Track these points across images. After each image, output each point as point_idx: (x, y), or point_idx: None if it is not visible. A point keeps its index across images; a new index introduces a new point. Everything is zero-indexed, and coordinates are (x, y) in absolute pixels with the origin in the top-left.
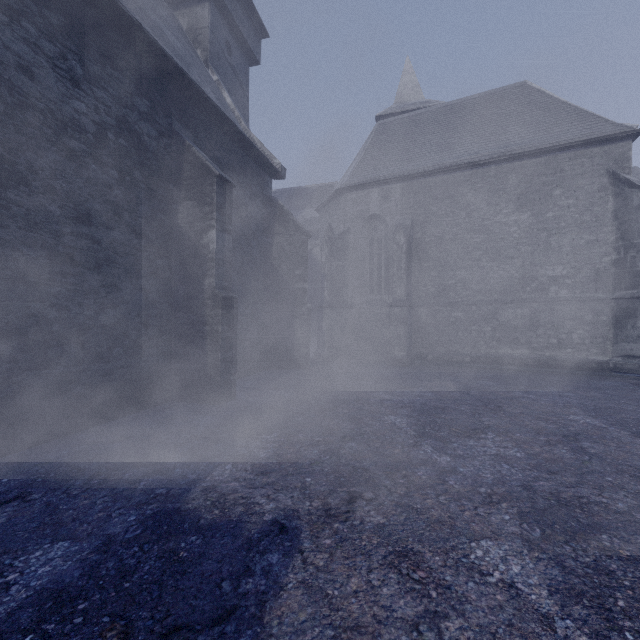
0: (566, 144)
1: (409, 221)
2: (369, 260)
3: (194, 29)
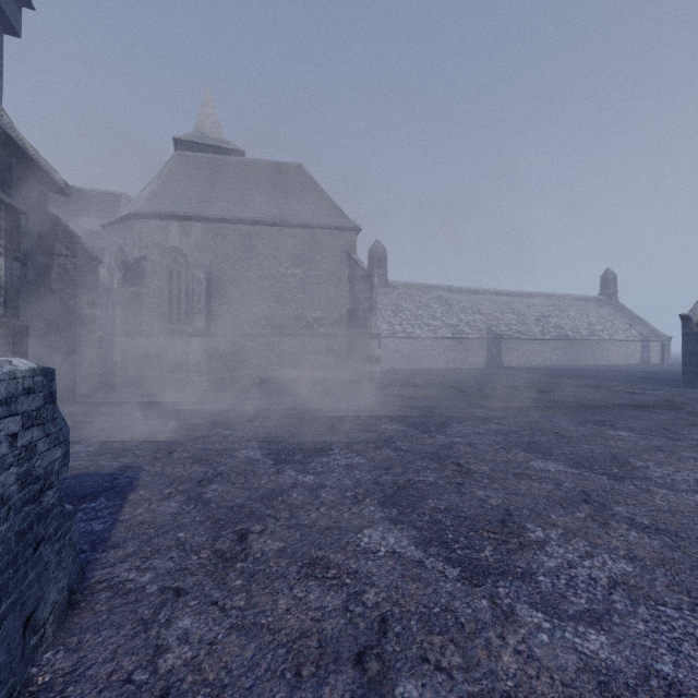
0: (323, 226)
1: (209, 260)
2: (168, 290)
3: None
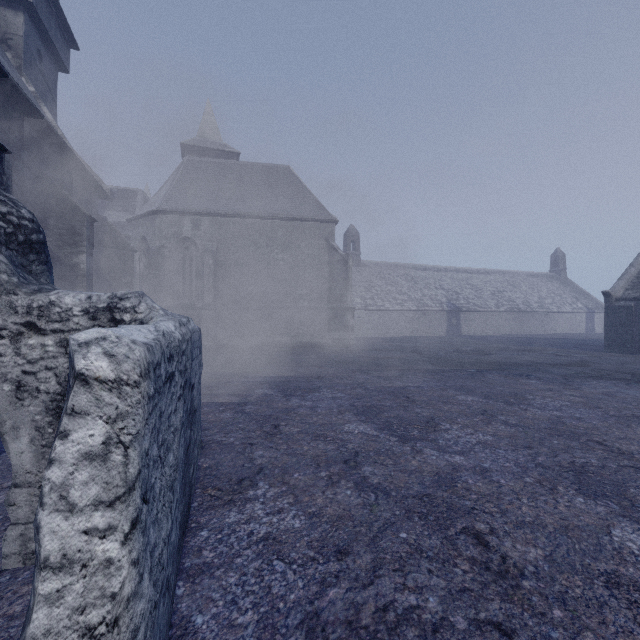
0: (307, 219)
1: (215, 247)
2: (182, 272)
3: (2, 30)
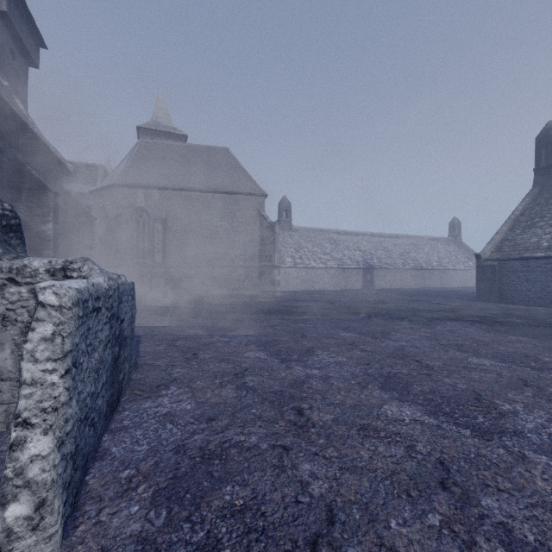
0: (242, 193)
1: (164, 216)
2: (136, 236)
3: None
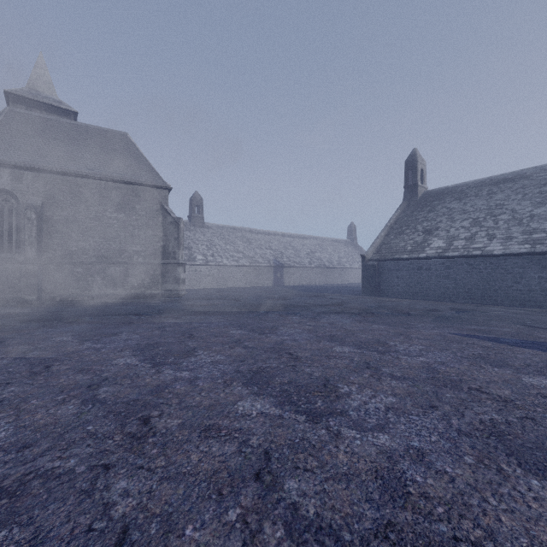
0: (141, 183)
1: (40, 202)
2: None
3: None
